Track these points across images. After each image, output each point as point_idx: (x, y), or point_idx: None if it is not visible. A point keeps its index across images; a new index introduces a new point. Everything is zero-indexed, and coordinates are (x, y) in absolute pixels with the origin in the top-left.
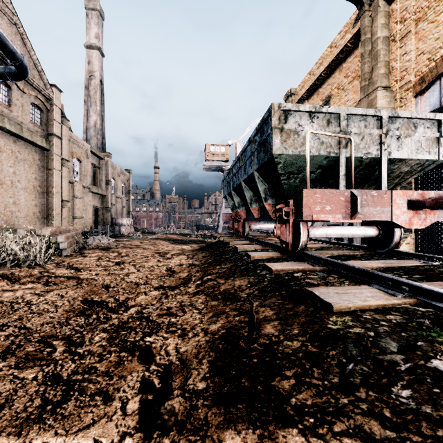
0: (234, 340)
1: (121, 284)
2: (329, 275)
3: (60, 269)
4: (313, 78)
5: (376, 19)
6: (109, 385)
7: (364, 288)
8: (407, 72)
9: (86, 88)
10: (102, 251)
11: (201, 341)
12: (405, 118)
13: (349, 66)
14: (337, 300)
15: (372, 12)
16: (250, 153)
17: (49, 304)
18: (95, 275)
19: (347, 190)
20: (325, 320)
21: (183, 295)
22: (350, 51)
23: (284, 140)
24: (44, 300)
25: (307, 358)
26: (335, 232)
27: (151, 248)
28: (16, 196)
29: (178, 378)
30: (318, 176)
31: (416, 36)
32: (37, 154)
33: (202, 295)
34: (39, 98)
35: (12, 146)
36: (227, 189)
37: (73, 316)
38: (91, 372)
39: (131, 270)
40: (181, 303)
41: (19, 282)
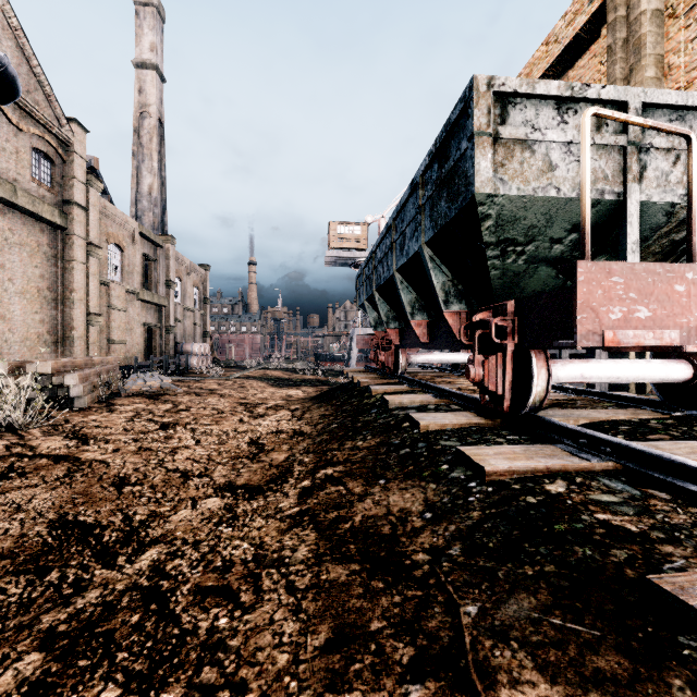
0: None
1: (153, 476)
2: (644, 493)
3: (51, 439)
4: None
5: None
6: None
7: None
8: None
9: (135, 133)
10: (147, 401)
11: None
12: None
13: (582, 73)
14: None
15: None
16: (415, 209)
17: None
18: (111, 452)
19: (691, 264)
20: None
21: (267, 520)
22: (583, 47)
23: (499, 162)
24: None
25: None
26: (601, 371)
27: (235, 394)
28: (5, 305)
29: None
30: (568, 250)
31: None
32: (45, 235)
33: (309, 532)
34: (47, 141)
35: None
36: (366, 290)
37: (5, 574)
38: None
39: (184, 442)
40: (258, 550)
41: None
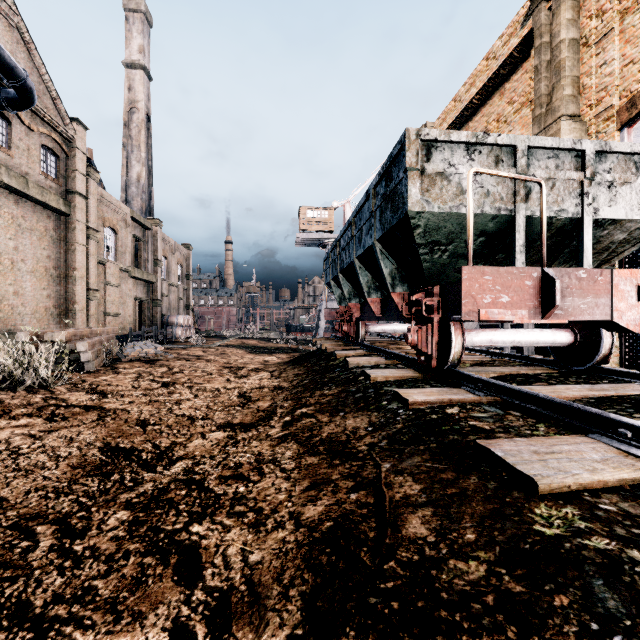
0: (349, 547)
1: (166, 419)
2: (506, 413)
3: (76, 394)
4: (460, 106)
5: (559, 13)
6: (110, 636)
7: (582, 443)
8: (607, 92)
9: (125, 126)
10: (145, 365)
11: (287, 542)
12: (622, 153)
13: (516, 86)
14: (541, 468)
15: (551, 2)
16: (369, 213)
17: (47, 453)
18: (128, 403)
19: (536, 268)
20: (526, 512)
21: (261, 442)
22: (517, 64)
23: (425, 188)
24: (41, 447)
25: (507, 612)
26: (505, 337)
27: (219, 360)
28: (18, 282)
29: (241, 631)
30: (479, 249)
31: (621, 36)
32: (51, 221)
33: (292, 444)
34: (53, 138)
35: (13, 208)
36: (332, 271)
37: (82, 476)
38: (85, 599)
39: (185, 396)
40: (258, 456)
41: (7, 416)
